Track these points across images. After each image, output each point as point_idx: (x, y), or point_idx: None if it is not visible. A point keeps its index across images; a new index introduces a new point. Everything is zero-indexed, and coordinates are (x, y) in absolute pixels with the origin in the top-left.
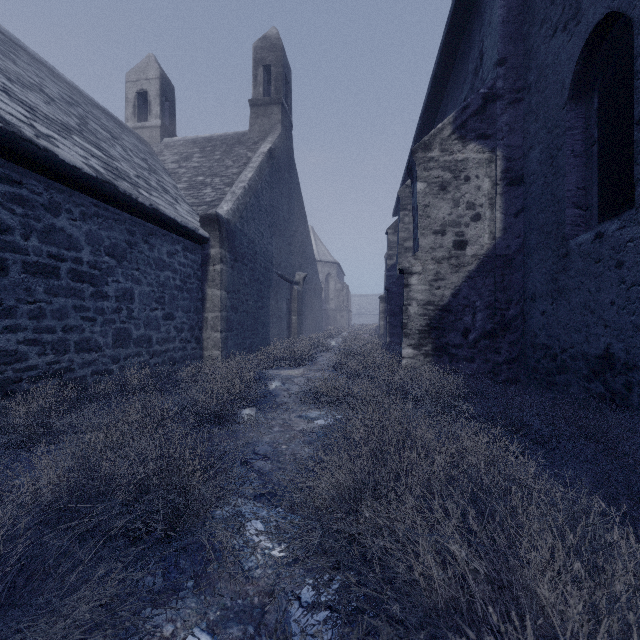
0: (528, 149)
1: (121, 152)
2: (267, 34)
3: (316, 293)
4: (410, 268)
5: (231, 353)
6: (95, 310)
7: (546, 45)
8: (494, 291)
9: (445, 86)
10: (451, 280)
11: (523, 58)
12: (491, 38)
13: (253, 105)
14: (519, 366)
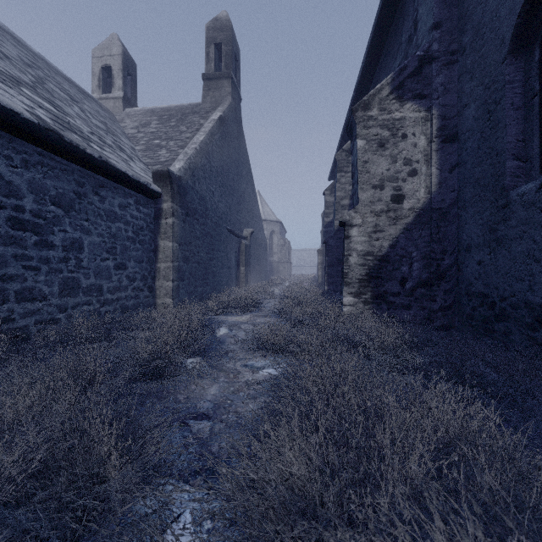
0: (463, 107)
1: (78, 112)
2: (218, 16)
3: (262, 247)
4: (350, 220)
5: (183, 301)
6: (39, 259)
7: (483, 5)
8: (430, 242)
9: (378, 59)
10: (389, 232)
11: (457, 22)
12: (426, 5)
13: (206, 79)
14: (453, 313)
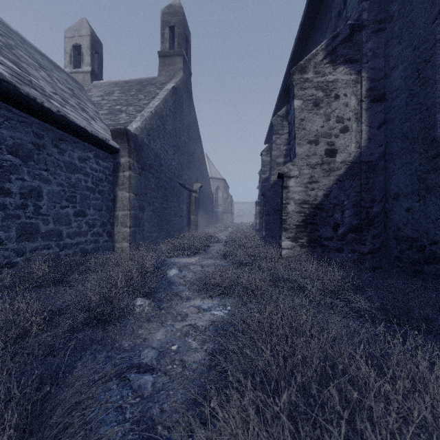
0: (390, 70)
1: (44, 76)
2: (172, 3)
3: (209, 199)
4: (288, 172)
5: (139, 244)
6: None
7: None
8: (360, 192)
9: (309, 36)
10: (323, 182)
11: None
12: None
13: (161, 56)
14: (381, 255)
